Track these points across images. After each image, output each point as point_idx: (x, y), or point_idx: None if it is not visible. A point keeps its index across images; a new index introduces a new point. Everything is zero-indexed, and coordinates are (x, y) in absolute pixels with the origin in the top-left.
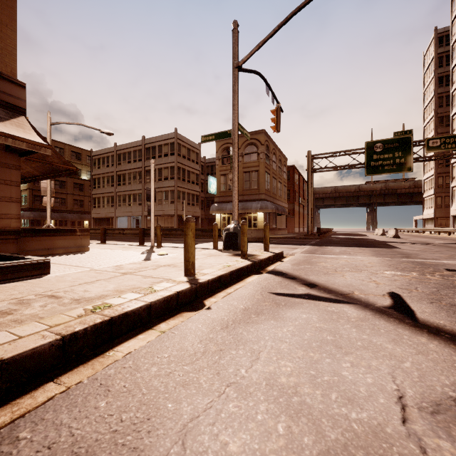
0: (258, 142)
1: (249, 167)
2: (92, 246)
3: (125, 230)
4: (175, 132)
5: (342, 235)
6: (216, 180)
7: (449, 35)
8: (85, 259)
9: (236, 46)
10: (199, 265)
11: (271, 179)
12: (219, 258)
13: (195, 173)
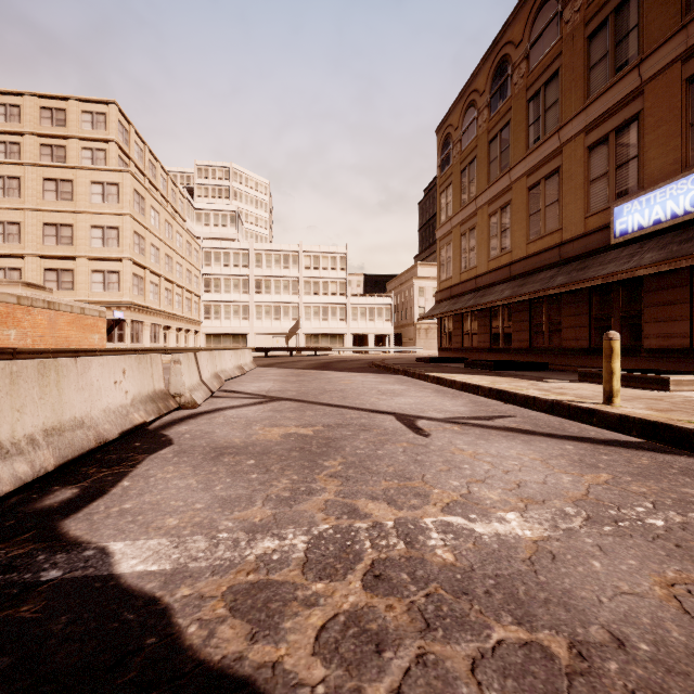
0: None
1: None
2: None
3: None
4: None
5: None
6: None
7: None
8: None
9: None
10: None
11: None
12: None
13: None
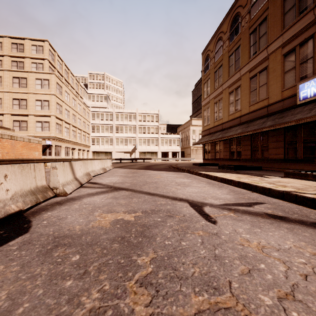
0: None
1: None
2: None
3: None
4: None
5: None
6: None
7: None
8: None
9: None
10: None
11: None
12: None
13: None
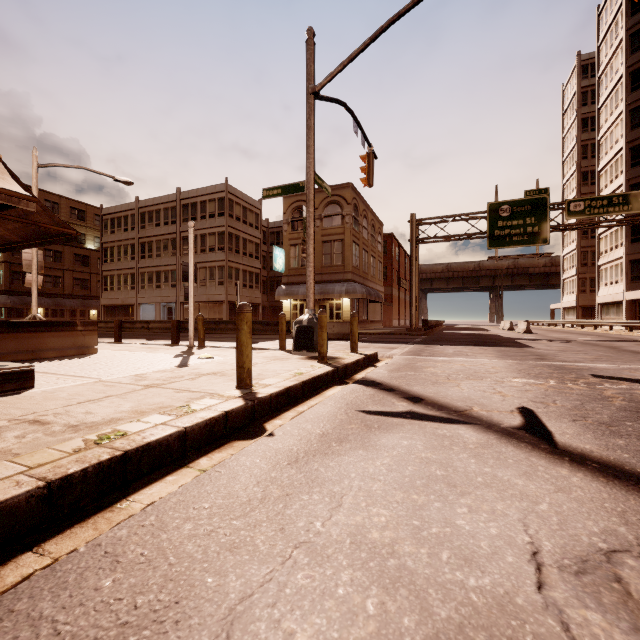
0: (343, 200)
1: (330, 234)
2: (102, 346)
3: (150, 323)
4: (225, 183)
5: (457, 330)
6: (284, 253)
7: (595, 63)
8: (90, 366)
9: (311, 64)
10: (258, 373)
11: (360, 253)
12: (287, 362)
13: (254, 242)
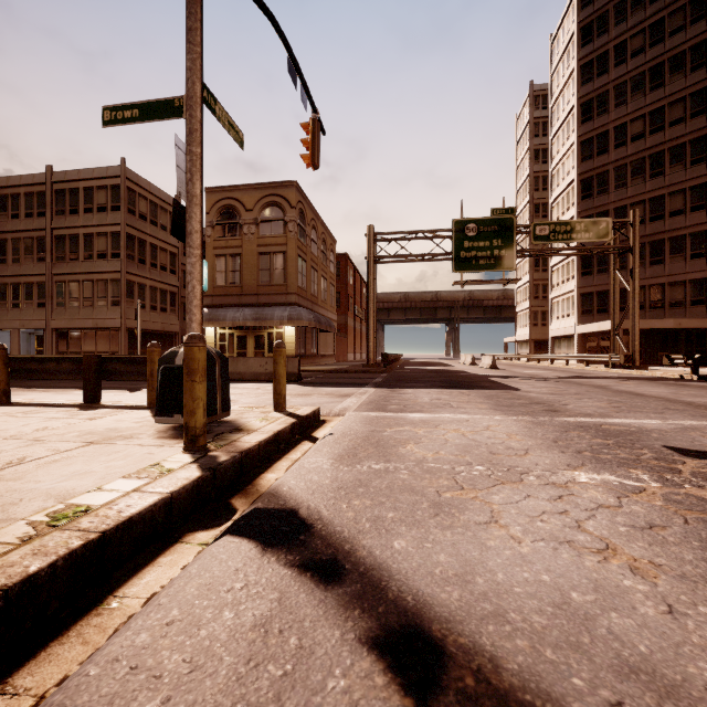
0: (286, 201)
1: (268, 244)
2: None
3: None
4: (122, 165)
5: (418, 365)
6: (208, 265)
7: (546, 95)
8: None
9: None
10: None
11: (308, 271)
12: (106, 453)
13: (169, 251)
